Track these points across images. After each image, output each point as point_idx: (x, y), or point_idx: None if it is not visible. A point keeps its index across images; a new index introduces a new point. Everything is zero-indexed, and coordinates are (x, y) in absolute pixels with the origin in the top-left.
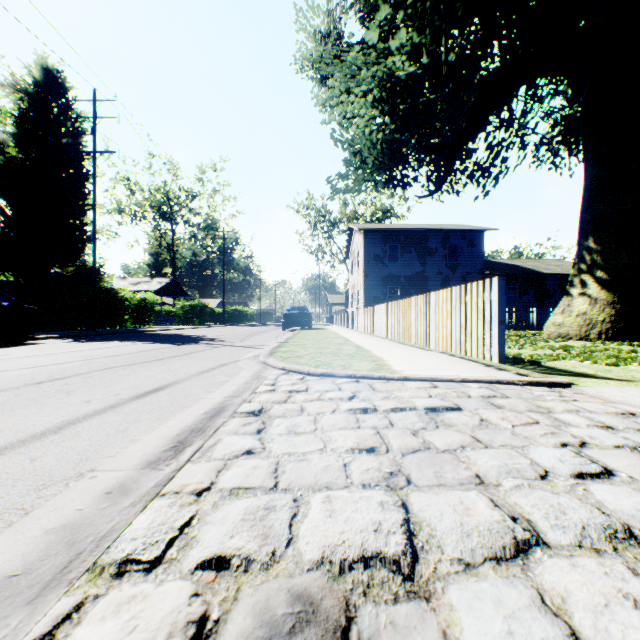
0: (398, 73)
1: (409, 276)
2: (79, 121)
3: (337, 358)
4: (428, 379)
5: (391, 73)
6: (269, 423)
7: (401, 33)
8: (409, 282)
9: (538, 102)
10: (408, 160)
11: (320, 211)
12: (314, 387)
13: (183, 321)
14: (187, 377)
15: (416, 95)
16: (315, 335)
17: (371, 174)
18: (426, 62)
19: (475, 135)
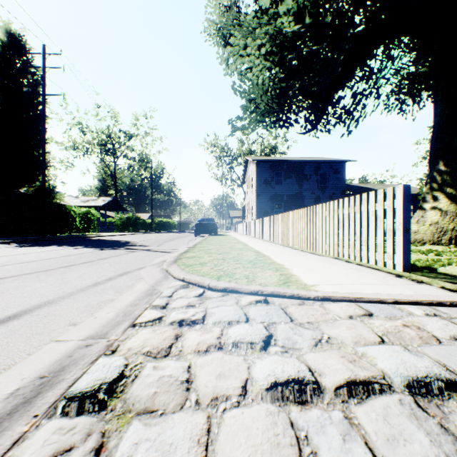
0: (286, 29)
1: (290, 195)
2: (37, 74)
3: (239, 266)
4: (352, 299)
5: (280, 31)
6: (104, 454)
7: (288, 0)
8: (290, 200)
9: (391, 60)
10: (291, 106)
11: (223, 148)
12: (213, 313)
13: (121, 229)
14: (69, 293)
15: (300, 49)
16: (219, 240)
17: (262, 116)
18: (308, 22)
19: (344, 84)
